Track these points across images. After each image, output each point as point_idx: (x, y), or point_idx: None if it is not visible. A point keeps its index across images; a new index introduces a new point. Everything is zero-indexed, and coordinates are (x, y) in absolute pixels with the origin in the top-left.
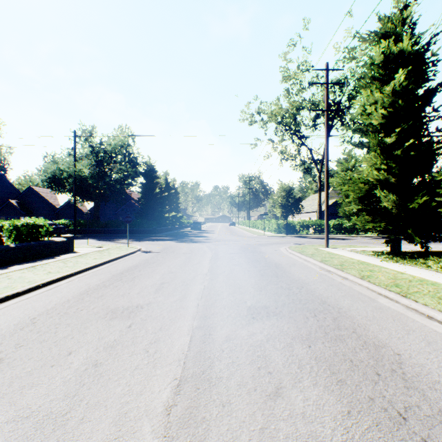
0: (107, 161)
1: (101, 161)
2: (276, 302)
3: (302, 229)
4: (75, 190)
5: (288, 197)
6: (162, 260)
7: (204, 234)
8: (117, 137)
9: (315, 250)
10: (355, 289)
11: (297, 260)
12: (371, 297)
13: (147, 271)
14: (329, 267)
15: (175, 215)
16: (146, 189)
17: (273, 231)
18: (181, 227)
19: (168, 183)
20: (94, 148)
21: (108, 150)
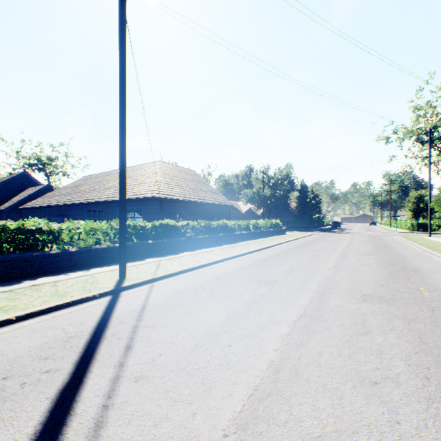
0: (278, 186)
1: (274, 186)
2: (370, 242)
3: (437, 228)
4: (263, 204)
5: (418, 203)
6: (328, 236)
7: (343, 230)
8: (285, 171)
9: (416, 237)
10: (404, 243)
11: (396, 239)
12: (405, 243)
13: (326, 238)
14: (405, 240)
15: (318, 216)
16: (300, 200)
17: (406, 229)
18: (322, 226)
19: (313, 193)
20: (268, 177)
21: (279, 179)
